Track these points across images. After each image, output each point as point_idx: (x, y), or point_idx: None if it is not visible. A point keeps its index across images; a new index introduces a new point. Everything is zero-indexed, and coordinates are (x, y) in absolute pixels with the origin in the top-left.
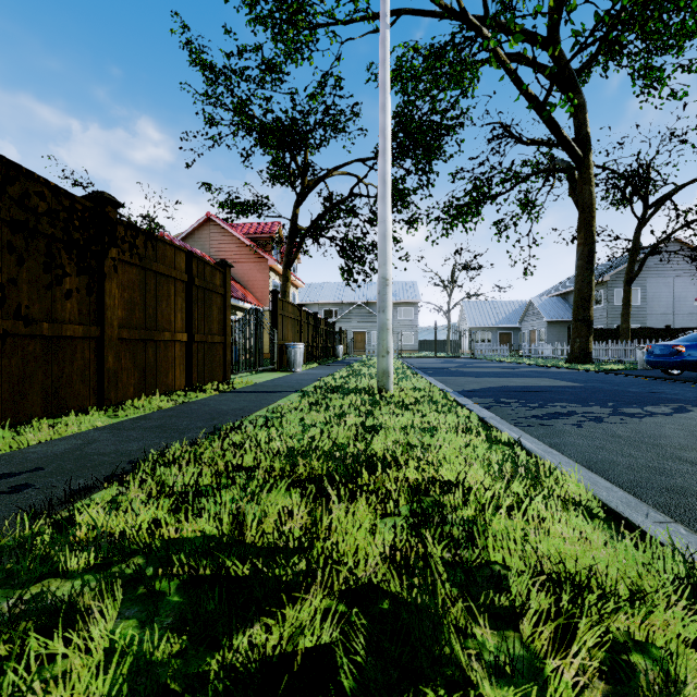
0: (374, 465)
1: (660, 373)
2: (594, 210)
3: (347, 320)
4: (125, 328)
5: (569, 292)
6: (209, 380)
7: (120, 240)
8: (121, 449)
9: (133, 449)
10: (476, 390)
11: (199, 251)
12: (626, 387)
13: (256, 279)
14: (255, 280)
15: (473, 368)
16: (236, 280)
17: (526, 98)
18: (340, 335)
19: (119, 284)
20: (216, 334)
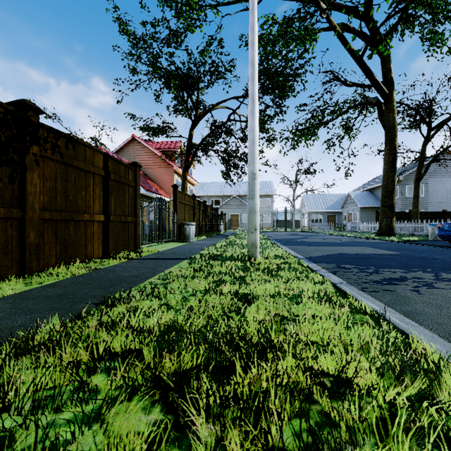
0: (248, 357)
1: (447, 243)
2: (396, 130)
3: (227, 207)
4: (48, 210)
5: (374, 188)
6: (123, 250)
7: (42, 140)
8: (3, 325)
9: (15, 325)
10: (320, 257)
11: (127, 160)
12: (430, 254)
13: (165, 179)
14: (164, 180)
15: (312, 239)
16: (152, 180)
17: (349, 53)
18: (221, 217)
19: (41, 175)
20: (128, 216)
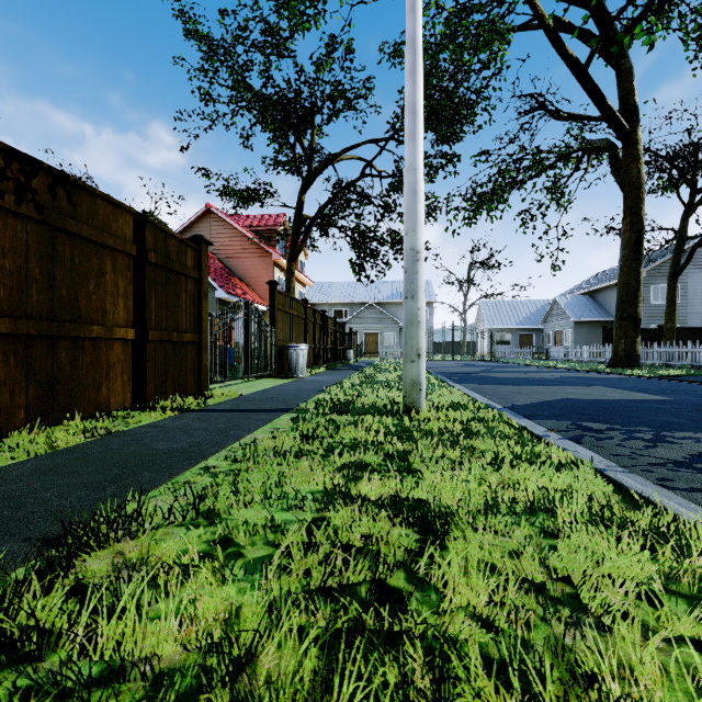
0: None
1: None
2: (643, 191)
3: (358, 321)
4: (7, 316)
5: (597, 290)
6: (175, 393)
7: None
8: None
9: None
10: (532, 406)
11: None
12: None
13: (259, 275)
14: (258, 276)
15: (503, 373)
16: (238, 276)
17: (566, 61)
18: (350, 337)
19: None
20: (186, 331)
